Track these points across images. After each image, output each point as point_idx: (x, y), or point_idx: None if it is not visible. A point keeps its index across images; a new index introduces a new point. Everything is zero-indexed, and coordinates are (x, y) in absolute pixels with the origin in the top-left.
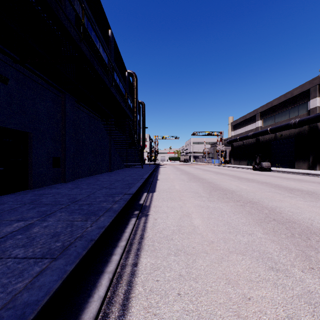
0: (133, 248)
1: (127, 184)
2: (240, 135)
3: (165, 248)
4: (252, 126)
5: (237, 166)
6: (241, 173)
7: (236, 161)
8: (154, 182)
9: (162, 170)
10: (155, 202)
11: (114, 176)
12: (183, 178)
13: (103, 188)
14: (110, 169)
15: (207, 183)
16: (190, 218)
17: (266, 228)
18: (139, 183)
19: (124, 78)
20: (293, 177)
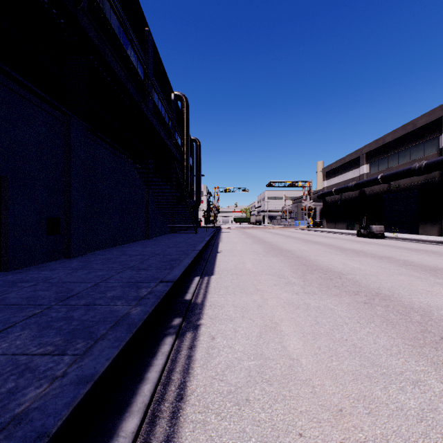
0: (155, 437)
1: (168, 261)
2: (337, 186)
3: (234, 437)
4: (354, 173)
5: (333, 230)
6: (341, 242)
7: (331, 224)
8: (212, 257)
9: (224, 236)
10: (213, 295)
11: (151, 246)
12: (257, 250)
13: (128, 268)
14: (148, 236)
15: (294, 258)
16: (279, 334)
17: (440, 365)
18: (188, 259)
19: (169, 103)
20: (423, 248)
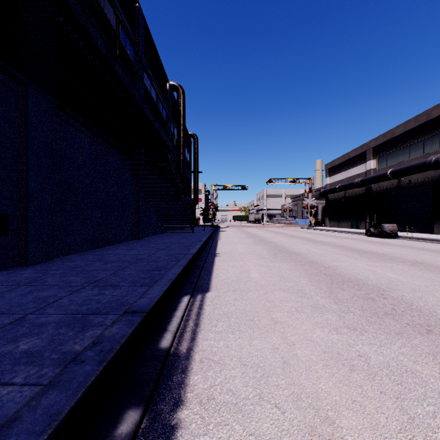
0: None
1: (151, 270)
2: (340, 183)
3: None
4: (360, 168)
5: (337, 229)
6: (353, 242)
7: (334, 222)
8: (209, 262)
9: (223, 235)
10: (207, 334)
11: (138, 248)
12: (261, 252)
13: (90, 284)
14: (138, 236)
15: (309, 263)
16: None
17: None
18: (177, 267)
19: (164, 92)
20: None
